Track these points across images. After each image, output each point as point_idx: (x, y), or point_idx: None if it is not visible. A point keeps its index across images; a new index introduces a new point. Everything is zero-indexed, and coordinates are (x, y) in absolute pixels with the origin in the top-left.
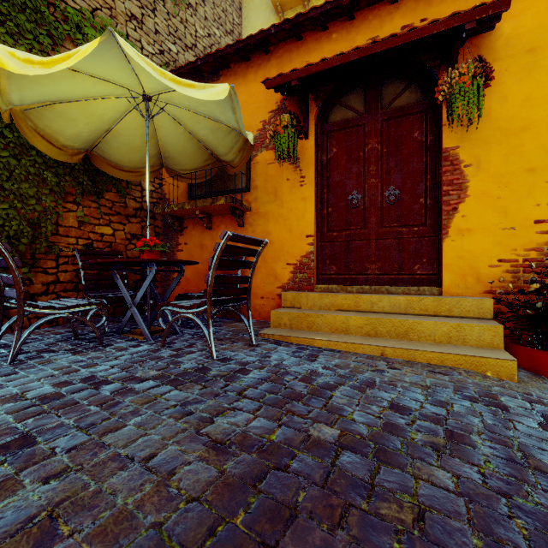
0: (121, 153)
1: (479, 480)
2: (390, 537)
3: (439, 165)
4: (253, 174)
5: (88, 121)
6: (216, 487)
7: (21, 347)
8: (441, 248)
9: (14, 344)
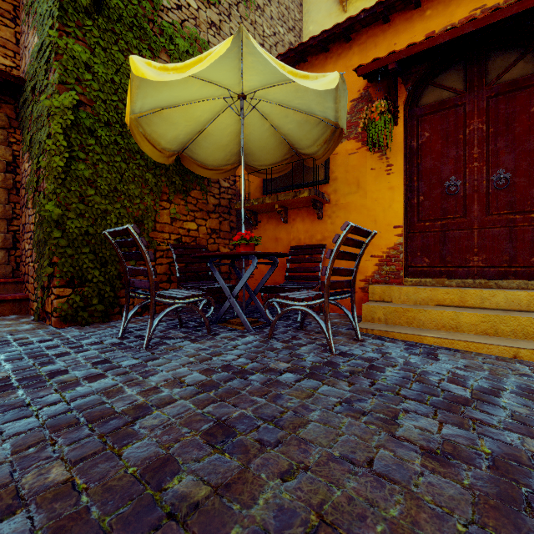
0: (208, 153)
1: None
2: None
3: None
4: (332, 165)
5: (186, 123)
6: (482, 509)
7: (141, 333)
8: None
9: (148, 331)
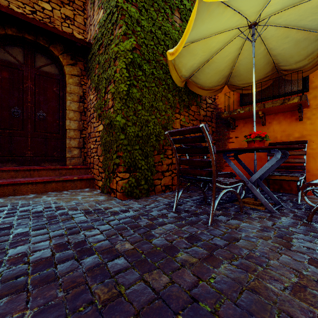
0: (207, 77)
1: None
2: None
3: None
4: (311, 77)
5: (202, 54)
6: None
7: (184, 208)
8: None
9: (212, 211)
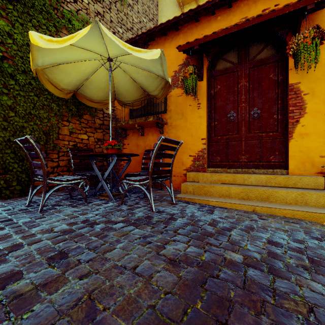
0: (93, 92)
1: None
2: (296, 321)
3: (287, 94)
4: (168, 102)
5: (76, 74)
6: (179, 286)
7: None
8: (288, 146)
9: (42, 201)
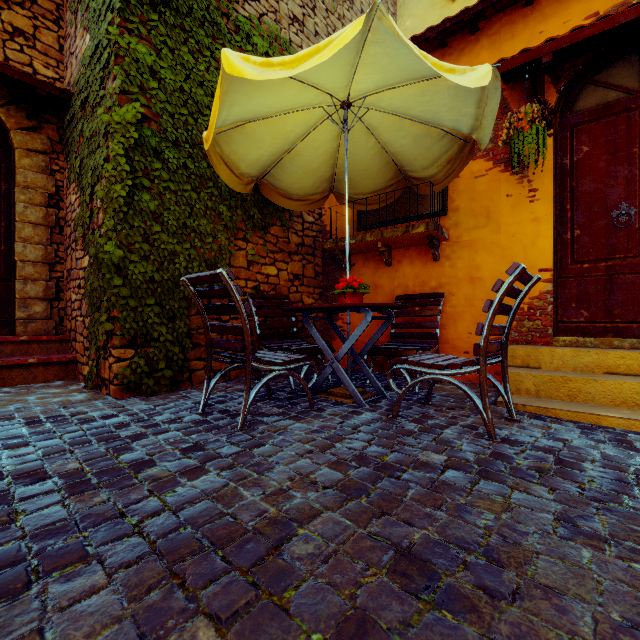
0: (293, 179)
1: None
2: None
3: None
4: (451, 192)
5: (273, 141)
6: None
7: (224, 406)
8: None
9: (244, 406)
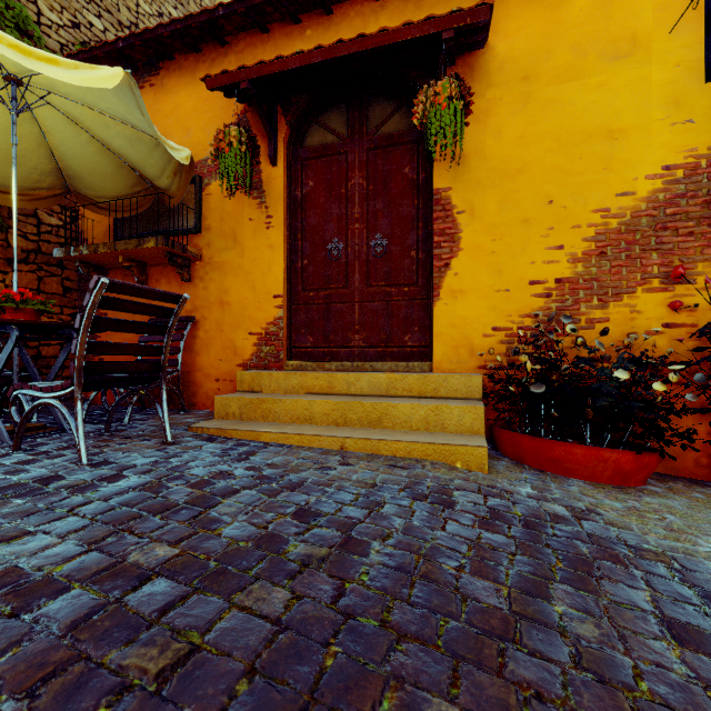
0: None
1: (328, 599)
2: (101, 700)
3: (432, 210)
4: (204, 209)
5: None
6: None
7: None
8: (434, 314)
9: None
